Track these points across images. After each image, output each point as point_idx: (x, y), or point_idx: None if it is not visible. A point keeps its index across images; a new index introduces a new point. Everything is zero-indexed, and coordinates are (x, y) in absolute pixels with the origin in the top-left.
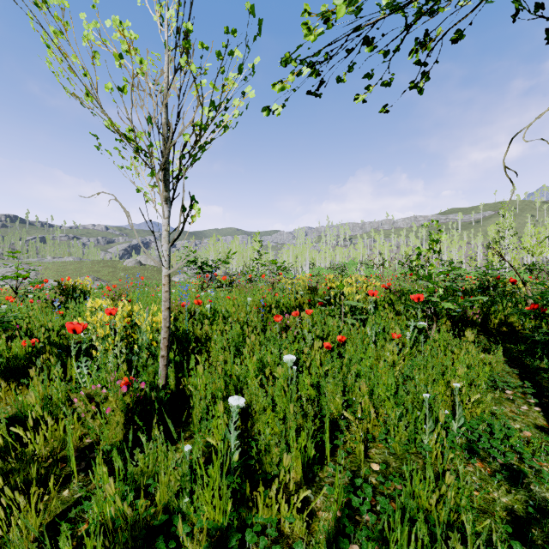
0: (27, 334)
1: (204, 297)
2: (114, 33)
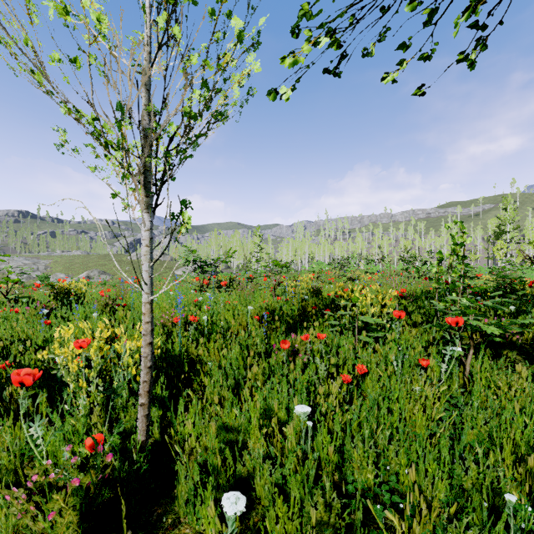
0: (4, 352)
1: (203, 300)
2: (83, 0)
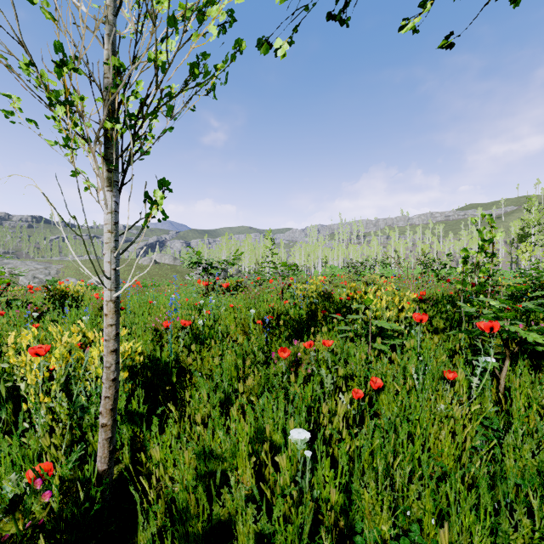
0: None
1: (205, 304)
2: None
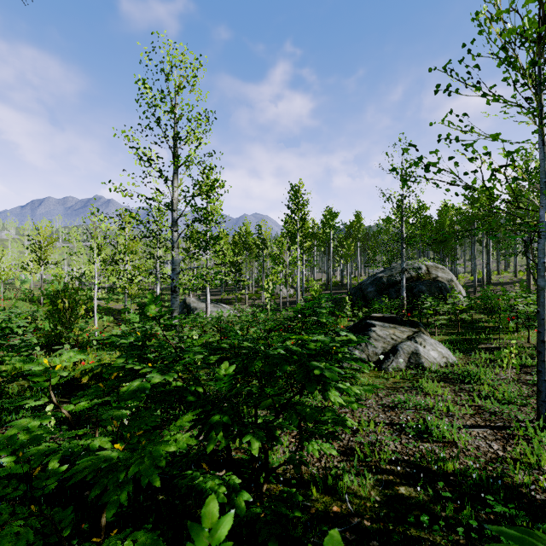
0: None
1: None
2: None
